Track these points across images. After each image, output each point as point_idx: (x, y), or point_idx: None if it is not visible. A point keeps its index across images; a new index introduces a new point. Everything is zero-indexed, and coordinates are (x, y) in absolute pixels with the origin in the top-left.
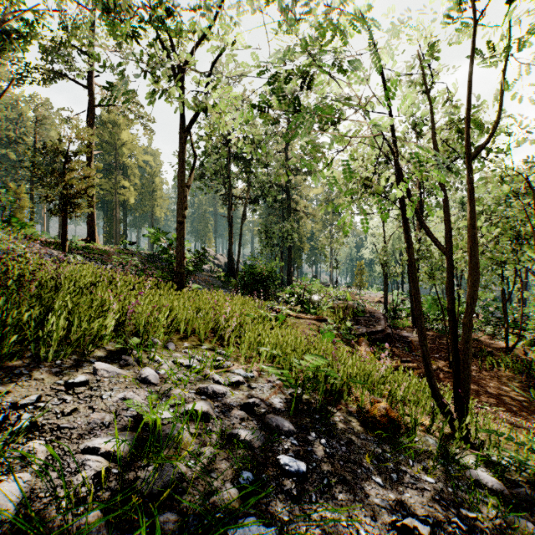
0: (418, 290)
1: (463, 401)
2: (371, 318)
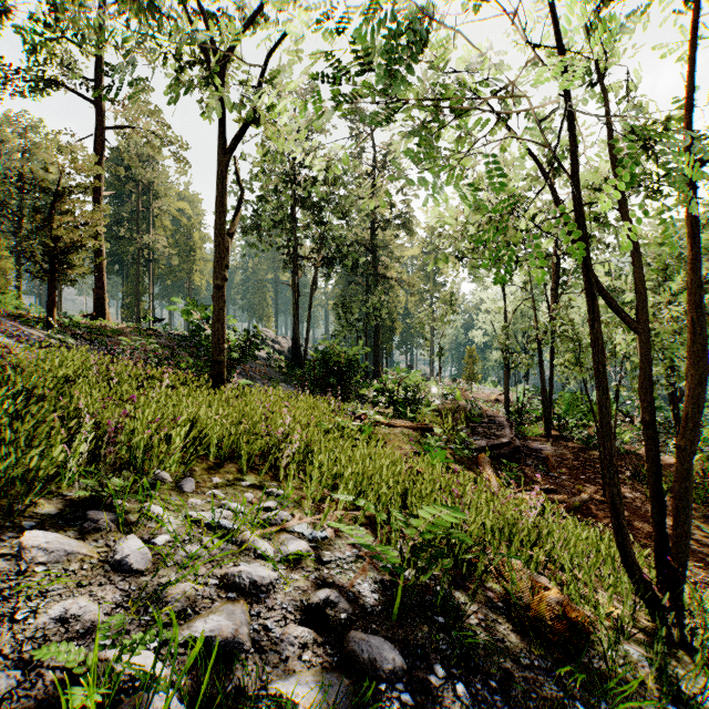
0: (604, 391)
1: (679, 578)
2: (491, 424)
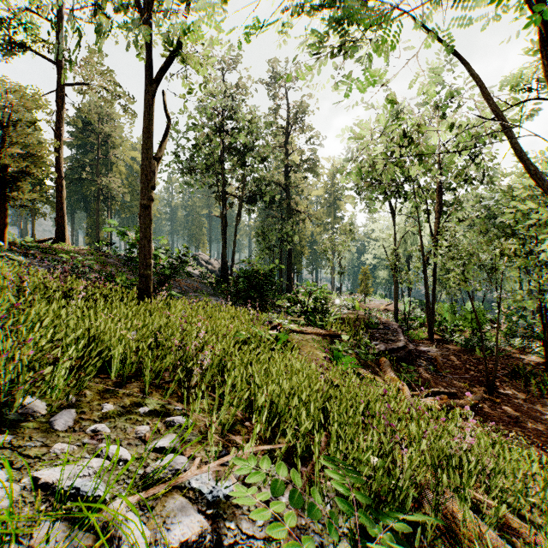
0: None
1: None
2: (386, 330)
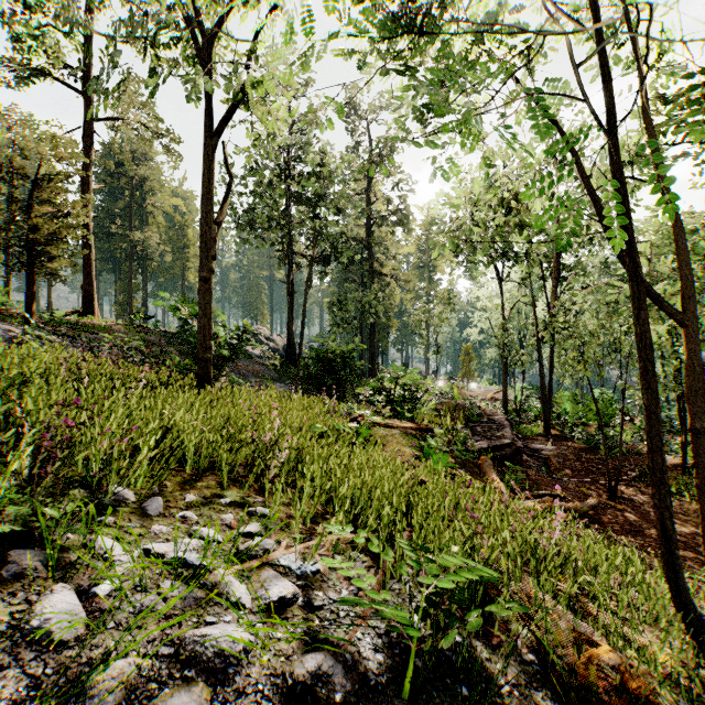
0: (655, 395)
1: None
2: (491, 424)
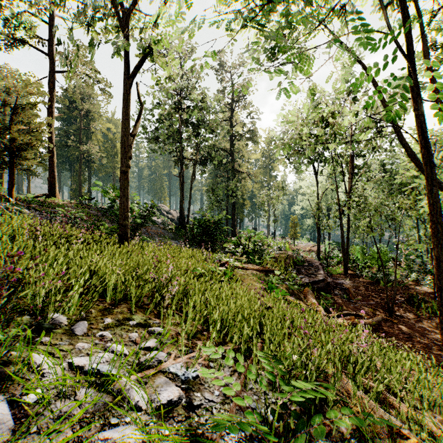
0: (442, 249)
1: None
2: (310, 267)
